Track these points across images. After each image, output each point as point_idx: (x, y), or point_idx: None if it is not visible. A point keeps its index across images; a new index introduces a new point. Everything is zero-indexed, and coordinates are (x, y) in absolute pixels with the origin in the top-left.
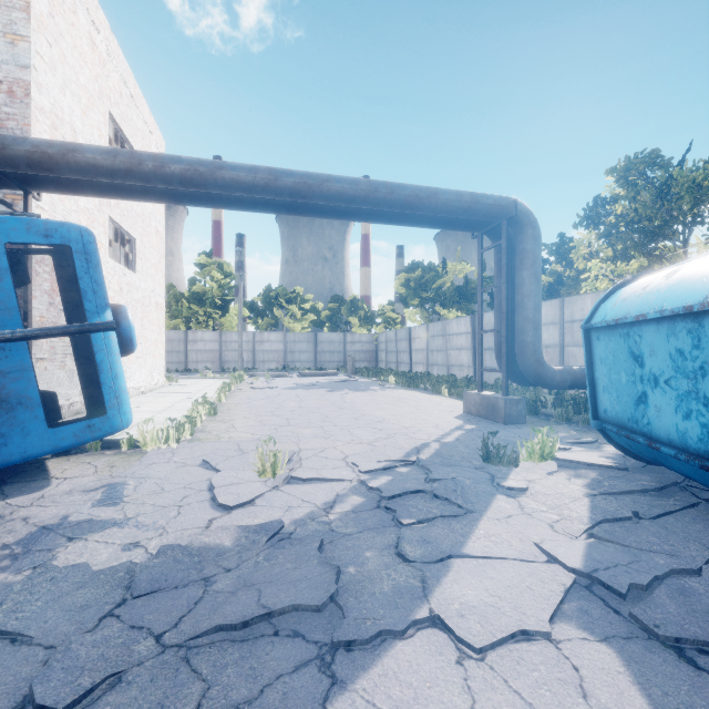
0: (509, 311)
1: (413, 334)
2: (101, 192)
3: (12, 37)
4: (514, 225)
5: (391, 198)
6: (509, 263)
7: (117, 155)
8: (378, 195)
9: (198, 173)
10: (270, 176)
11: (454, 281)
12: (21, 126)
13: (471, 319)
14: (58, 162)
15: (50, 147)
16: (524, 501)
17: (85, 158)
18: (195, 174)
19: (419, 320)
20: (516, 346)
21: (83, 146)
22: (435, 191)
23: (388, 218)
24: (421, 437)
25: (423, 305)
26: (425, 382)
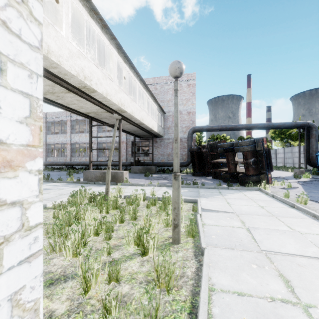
0: (308, 148)
1: (277, 151)
2: (212, 131)
3: (192, 104)
4: (309, 127)
5: (273, 126)
6: (308, 136)
7: (219, 127)
8: (269, 126)
9: (232, 127)
10: (246, 126)
11: (297, 131)
12: (194, 119)
13: (303, 147)
14: (210, 129)
15: (209, 127)
16: (298, 180)
17: (214, 128)
18: (231, 128)
19: (280, 146)
20: (310, 157)
21: (213, 126)
22: (284, 123)
23: (271, 128)
24: (280, 176)
25: (282, 140)
26: (283, 169)
